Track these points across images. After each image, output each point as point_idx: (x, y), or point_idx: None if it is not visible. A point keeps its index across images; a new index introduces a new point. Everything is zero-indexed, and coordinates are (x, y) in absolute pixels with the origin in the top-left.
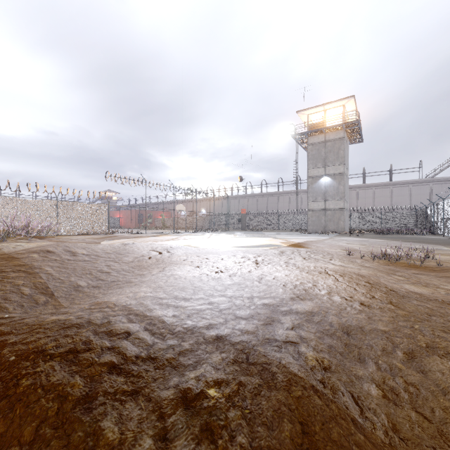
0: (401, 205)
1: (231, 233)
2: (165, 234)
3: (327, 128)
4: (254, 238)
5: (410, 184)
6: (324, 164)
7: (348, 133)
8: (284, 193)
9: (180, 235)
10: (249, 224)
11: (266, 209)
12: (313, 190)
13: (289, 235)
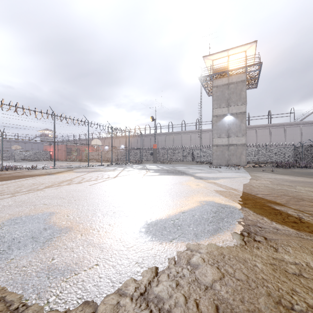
0: (278, 142)
1: (144, 167)
2: (73, 169)
3: (232, 70)
4: (171, 178)
5: (285, 126)
6: (227, 104)
7: (247, 78)
8: (186, 132)
9: (86, 172)
10: (159, 157)
11: (172, 145)
12: (217, 128)
13: (202, 170)
